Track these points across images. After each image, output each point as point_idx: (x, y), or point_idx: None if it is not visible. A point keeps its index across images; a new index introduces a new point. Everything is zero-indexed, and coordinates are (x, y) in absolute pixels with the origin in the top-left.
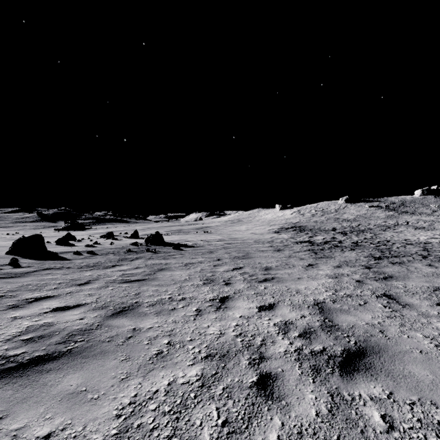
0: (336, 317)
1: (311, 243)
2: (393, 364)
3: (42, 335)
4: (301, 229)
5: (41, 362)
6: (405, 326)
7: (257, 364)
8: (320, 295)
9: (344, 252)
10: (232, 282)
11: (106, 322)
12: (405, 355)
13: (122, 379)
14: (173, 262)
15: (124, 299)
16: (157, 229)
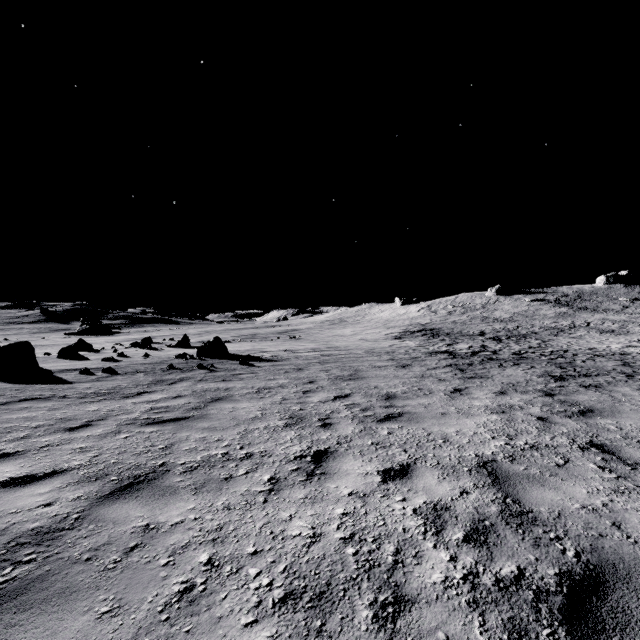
0: (524, 492)
1: (452, 355)
2: None
3: None
4: (434, 334)
5: None
6: None
7: (391, 620)
8: (484, 447)
9: (504, 369)
10: (333, 421)
11: (94, 512)
12: None
13: None
14: (238, 387)
15: (142, 458)
16: (219, 334)
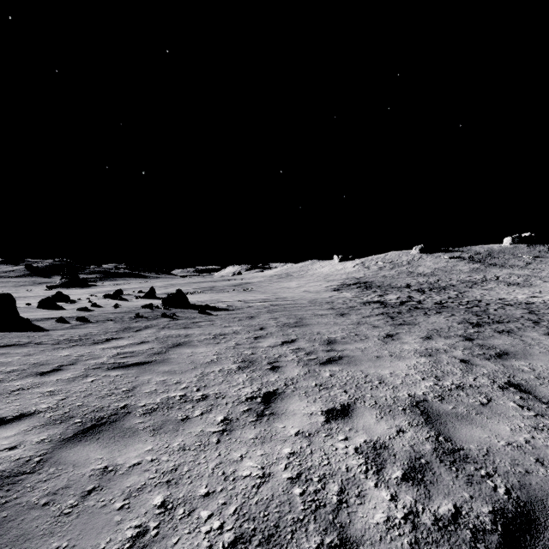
0: (454, 430)
1: (383, 304)
2: None
3: None
4: (367, 286)
5: None
6: None
7: None
8: (416, 388)
9: (429, 316)
10: (280, 364)
11: (56, 455)
12: None
13: None
14: (197, 334)
15: (106, 400)
16: (182, 287)
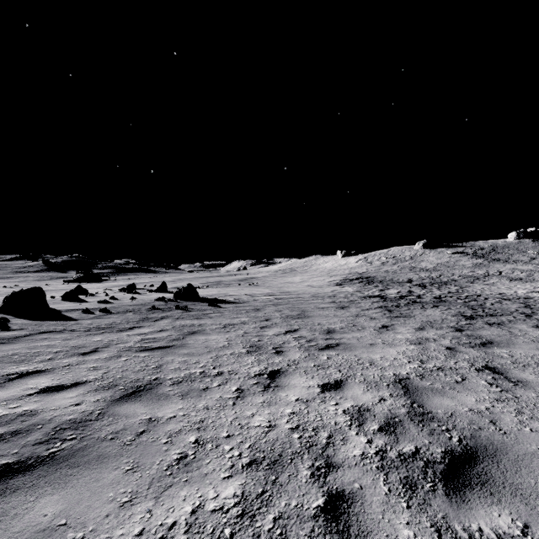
0: (427, 400)
1: (383, 298)
2: (519, 475)
3: (17, 430)
4: (369, 281)
5: (7, 475)
6: (524, 414)
7: (323, 476)
8: (401, 369)
9: (425, 310)
10: (284, 349)
11: (111, 409)
12: (534, 459)
13: (124, 504)
14: (209, 323)
15: (140, 374)
16: (190, 281)
